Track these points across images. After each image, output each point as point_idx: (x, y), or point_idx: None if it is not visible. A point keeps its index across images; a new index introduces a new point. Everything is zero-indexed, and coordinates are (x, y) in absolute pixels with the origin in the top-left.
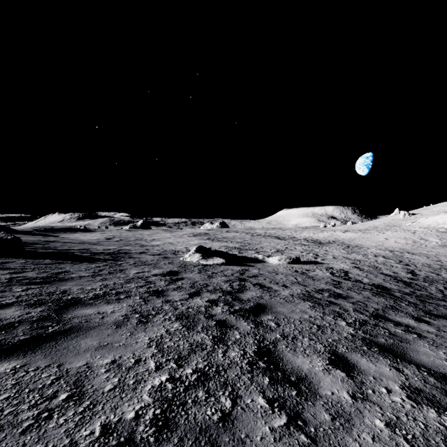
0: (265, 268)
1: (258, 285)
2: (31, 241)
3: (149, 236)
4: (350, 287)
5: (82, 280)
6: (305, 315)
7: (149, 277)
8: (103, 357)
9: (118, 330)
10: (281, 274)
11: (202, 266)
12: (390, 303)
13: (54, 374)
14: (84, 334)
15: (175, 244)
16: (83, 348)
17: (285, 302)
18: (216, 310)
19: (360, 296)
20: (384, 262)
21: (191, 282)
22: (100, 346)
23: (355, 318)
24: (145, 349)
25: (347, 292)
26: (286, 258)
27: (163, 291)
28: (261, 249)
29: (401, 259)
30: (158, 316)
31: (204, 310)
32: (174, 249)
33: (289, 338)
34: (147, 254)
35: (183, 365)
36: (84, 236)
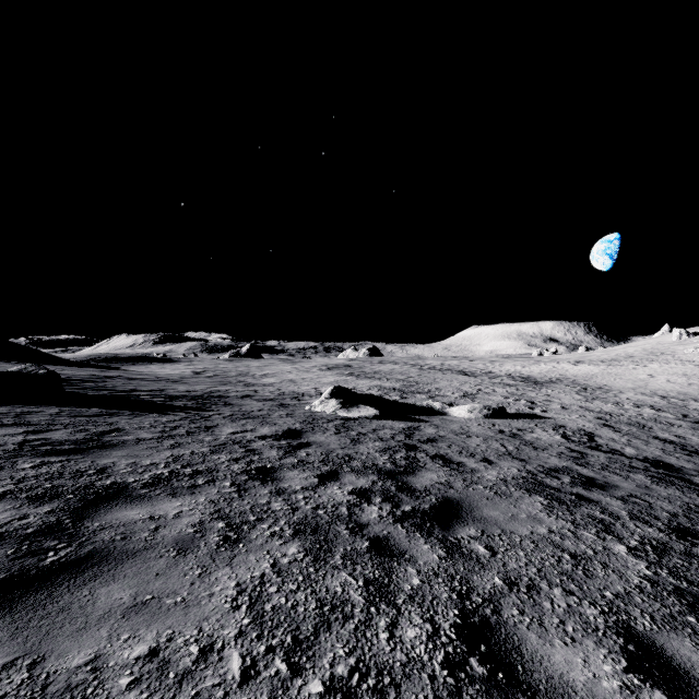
0: (446, 425)
1: (440, 458)
2: (80, 376)
3: (258, 369)
4: (606, 464)
5: (140, 446)
6: (540, 527)
7: (253, 441)
8: (135, 637)
9: (179, 562)
10: (477, 437)
11: (341, 421)
12: (692, 500)
13: (14, 693)
14: (111, 570)
15: (299, 383)
16: (99, 609)
17: (494, 496)
18: (369, 513)
19: (631, 484)
20: (655, 416)
21: (322, 452)
22: (136, 606)
23: (640, 537)
24: (226, 615)
25: (603, 474)
26: (482, 407)
27: (273, 470)
28: (437, 392)
29: (686, 412)
30: (259, 527)
31: (347, 513)
32: (297, 391)
33: (521, 587)
34: (254, 399)
35: (302, 667)
36: (162, 369)
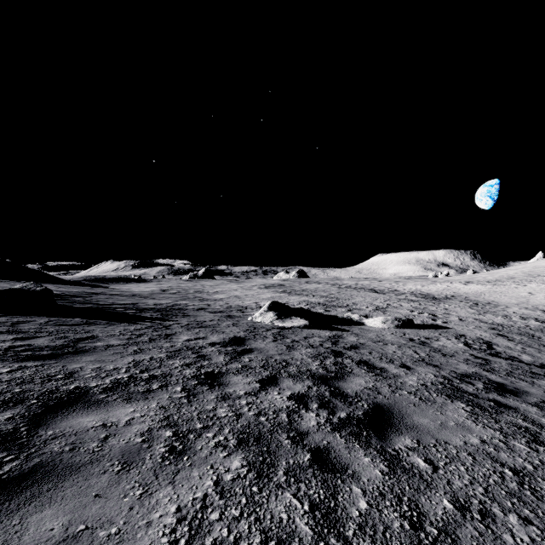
0: (365, 334)
1: (364, 364)
2: (73, 293)
3: (211, 287)
4: (510, 370)
5: (107, 352)
6: (471, 436)
7: (204, 348)
8: None
9: (121, 479)
10: (392, 345)
11: (277, 330)
12: None
13: None
14: (50, 490)
15: (243, 298)
16: None
17: (420, 403)
18: (308, 420)
19: (538, 389)
20: (541, 328)
21: (262, 357)
22: (65, 540)
23: None
24: None
25: (510, 380)
26: (393, 319)
27: (220, 375)
28: (354, 306)
29: None
30: (205, 436)
31: (287, 420)
32: (242, 305)
33: (474, 513)
34: (207, 311)
35: None
36: (137, 287)
